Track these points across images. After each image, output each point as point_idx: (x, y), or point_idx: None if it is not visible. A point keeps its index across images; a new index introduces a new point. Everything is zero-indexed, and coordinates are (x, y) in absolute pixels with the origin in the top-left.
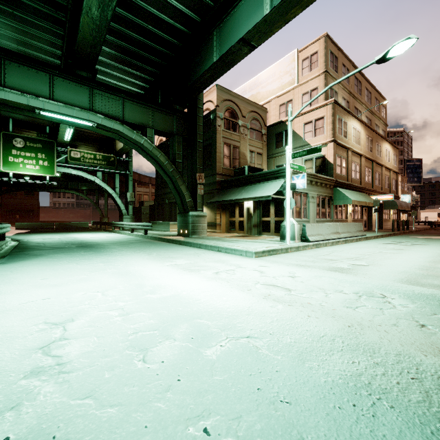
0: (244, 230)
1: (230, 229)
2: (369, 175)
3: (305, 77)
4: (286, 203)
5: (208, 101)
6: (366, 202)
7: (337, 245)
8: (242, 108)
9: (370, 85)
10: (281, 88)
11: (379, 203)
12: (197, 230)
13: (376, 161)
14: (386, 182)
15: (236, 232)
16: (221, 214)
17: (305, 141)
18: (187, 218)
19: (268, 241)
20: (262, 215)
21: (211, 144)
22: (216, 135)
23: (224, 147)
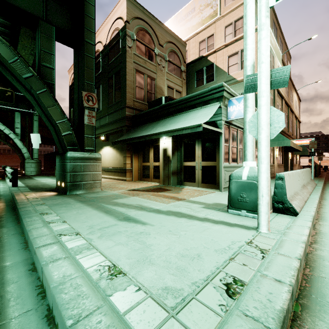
0: (160, 179)
1: (143, 176)
2: (286, 120)
3: (228, 7)
4: (259, 121)
5: (117, 18)
6: (296, 145)
7: (321, 210)
8: (159, 35)
9: (282, 36)
10: (201, 23)
11: (316, 146)
12: (82, 182)
13: (291, 107)
14: (294, 129)
15: (151, 180)
16: (132, 158)
17: (230, 75)
18: (64, 162)
19: (203, 211)
20: (184, 158)
21: (120, 71)
22: (126, 57)
23: (136, 75)
